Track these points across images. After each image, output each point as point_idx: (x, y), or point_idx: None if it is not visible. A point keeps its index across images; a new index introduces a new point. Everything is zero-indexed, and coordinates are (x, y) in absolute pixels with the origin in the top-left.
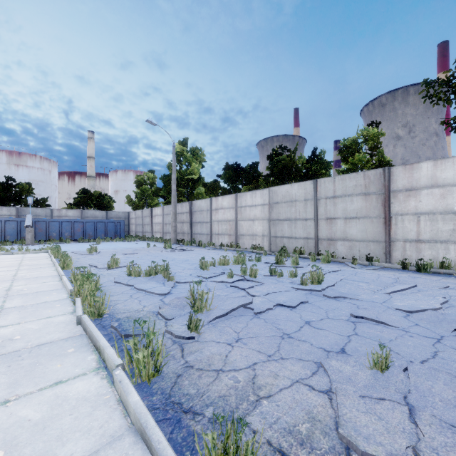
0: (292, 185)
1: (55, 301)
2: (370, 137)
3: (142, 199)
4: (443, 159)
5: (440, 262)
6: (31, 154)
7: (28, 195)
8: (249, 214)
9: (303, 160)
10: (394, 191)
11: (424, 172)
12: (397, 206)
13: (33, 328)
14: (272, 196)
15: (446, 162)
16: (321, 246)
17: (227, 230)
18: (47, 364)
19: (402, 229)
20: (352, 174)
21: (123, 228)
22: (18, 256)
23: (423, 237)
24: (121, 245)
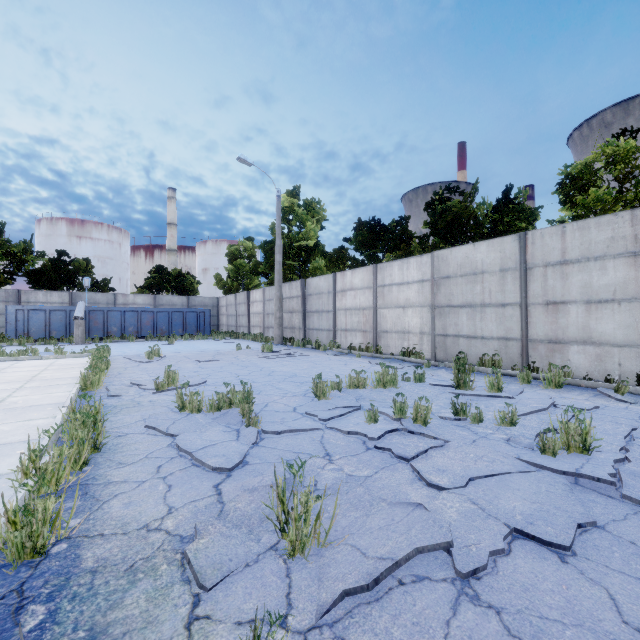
0: (476, 245)
1: (0, 476)
2: (621, 156)
3: (237, 278)
4: None
5: None
6: (97, 223)
7: (87, 275)
8: (396, 298)
9: (486, 208)
10: None
11: None
12: None
13: None
14: (438, 266)
15: None
16: (535, 353)
17: (360, 324)
18: None
19: None
20: (604, 218)
21: (208, 320)
22: (46, 363)
23: None
24: (201, 345)
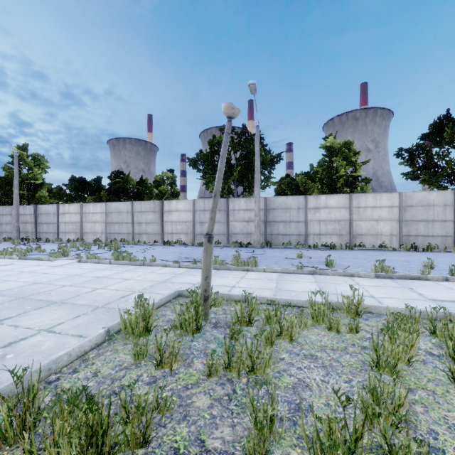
0: (120, 203)
1: None
2: (169, 178)
3: None
4: (179, 200)
5: (177, 241)
6: None
7: None
8: (91, 219)
9: (134, 183)
10: (165, 211)
11: (174, 205)
12: (166, 218)
13: (1, 261)
14: (108, 208)
15: (180, 202)
16: (135, 237)
17: (74, 229)
18: (24, 262)
19: (167, 228)
20: (149, 201)
21: None
22: None
23: (174, 232)
24: None
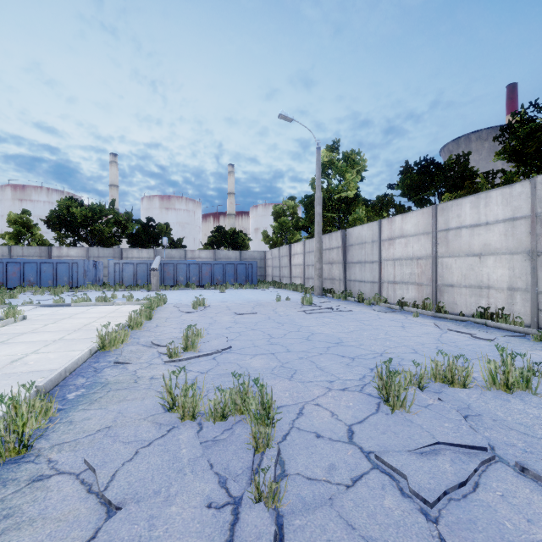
0: None
1: None
2: None
3: (281, 234)
4: None
5: None
6: (178, 197)
7: (167, 236)
8: (467, 244)
9: None
10: None
11: None
12: None
13: None
14: None
15: None
16: None
17: (413, 275)
18: None
19: None
20: None
21: (255, 271)
22: (112, 309)
23: None
24: (246, 295)
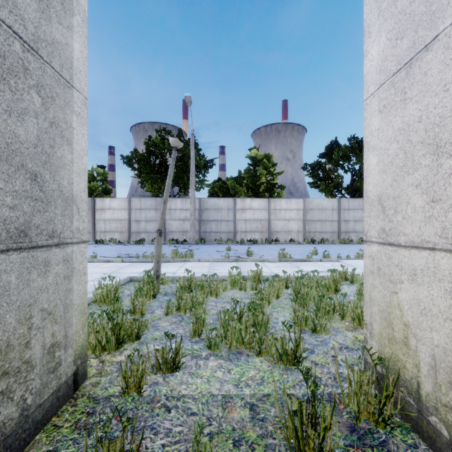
0: None
1: None
2: (100, 174)
3: None
4: (113, 198)
5: (111, 240)
6: None
7: None
8: None
9: None
10: (97, 209)
11: (107, 203)
12: (98, 216)
13: None
14: None
15: (114, 200)
16: None
17: None
18: None
19: (100, 227)
20: None
21: None
22: None
23: (107, 230)
24: None
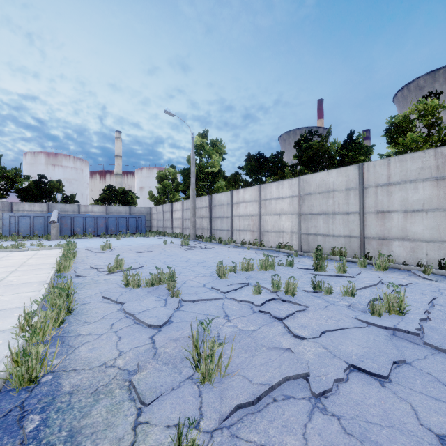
0: (329, 172)
1: (4, 331)
2: (429, 110)
3: (164, 194)
4: None
5: None
6: (66, 155)
7: (59, 192)
8: (274, 208)
9: (337, 146)
10: None
11: None
12: None
13: None
14: (303, 186)
15: None
16: (369, 246)
17: (249, 226)
18: None
19: None
20: (416, 154)
21: (144, 223)
22: (31, 253)
23: None
24: (139, 241)
